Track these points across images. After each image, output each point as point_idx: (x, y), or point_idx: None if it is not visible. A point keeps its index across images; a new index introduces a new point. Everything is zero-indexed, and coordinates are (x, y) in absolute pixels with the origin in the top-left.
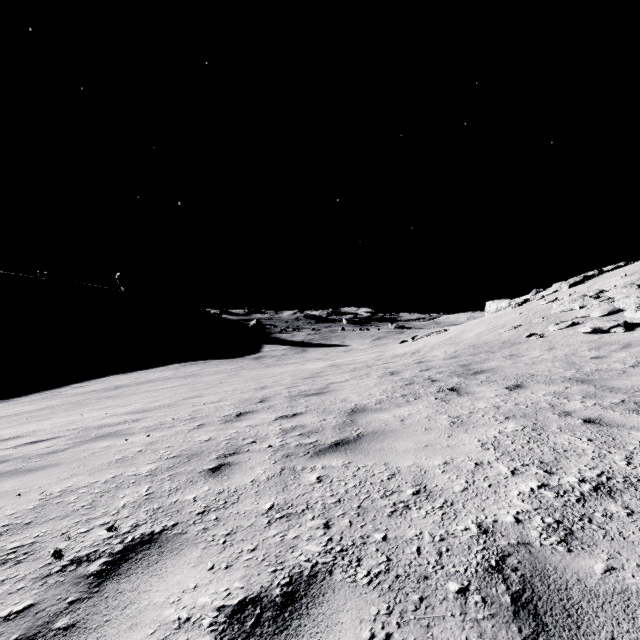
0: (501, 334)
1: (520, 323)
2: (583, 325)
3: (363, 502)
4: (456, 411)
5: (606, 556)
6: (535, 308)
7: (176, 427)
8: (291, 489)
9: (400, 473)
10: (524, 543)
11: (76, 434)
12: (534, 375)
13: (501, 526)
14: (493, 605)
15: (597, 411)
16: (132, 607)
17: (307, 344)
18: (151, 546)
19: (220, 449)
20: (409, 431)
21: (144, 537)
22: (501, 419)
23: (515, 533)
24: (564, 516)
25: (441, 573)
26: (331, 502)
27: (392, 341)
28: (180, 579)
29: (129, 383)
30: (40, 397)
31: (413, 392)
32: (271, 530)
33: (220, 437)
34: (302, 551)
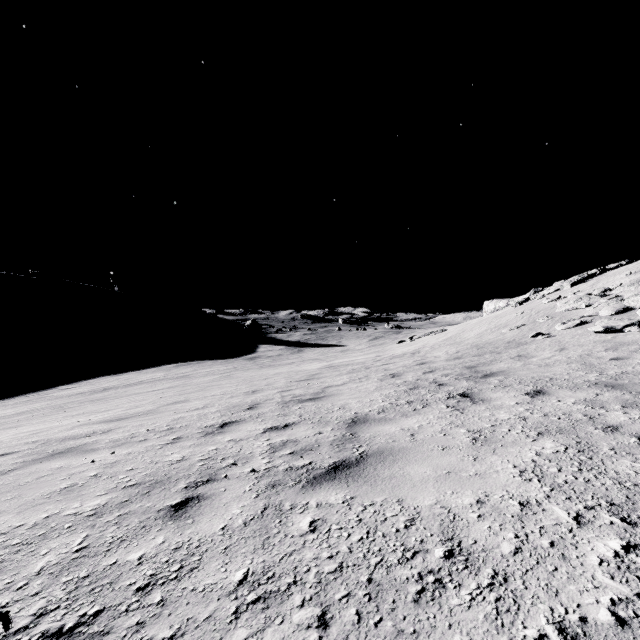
0: (504, 334)
1: (523, 322)
2: (592, 324)
3: (375, 571)
4: (475, 423)
5: None
6: (537, 307)
7: (148, 441)
8: (274, 544)
9: (421, 517)
10: None
11: (32, 449)
12: (553, 379)
13: (597, 632)
14: None
15: None
16: None
17: (303, 344)
18: None
19: (192, 474)
20: (423, 450)
21: None
22: (533, 435)
23: None
24: None
25: None
26: (329, 570)
27: (389, 341)
28: None
29: (118, 385)
30: (24, 400)
31: (420, 398)
32: (238, 630)
33: (195, 456)
34: None
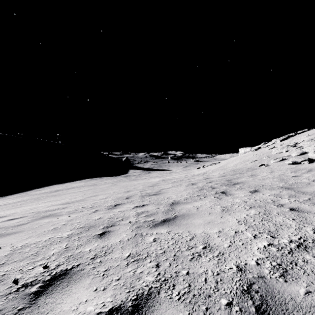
0: (247, 164)
1: (256, 159)
2: (287, 160)
3: (177, 253)
4: (225, 204)
5: (305, 284)
6: (263, 151)
7: (83, 211)
8: (140, 245)
9: (196, 237)
10: (261, 276)
11: (33, 215)
12: (264, 185)
13: (249, 267)
14: (245, 313)
15: (296, 204)
16: (51, 312)
17: (151, 169)
18: (65, 277)
19: (105, 223)
20: (201, 214)
21: (62, 272)
22: (247, 208)
23: (256, 271)
24: (282, 261)
25: (217, 293)
26: (160, 252)
27: (193, 168)
28: (78, 296)
29: (62, 188)
30: (18, 195)
31: (203, 194)
32: (128, 268)
33: (105, 217)
34: (144, 280)
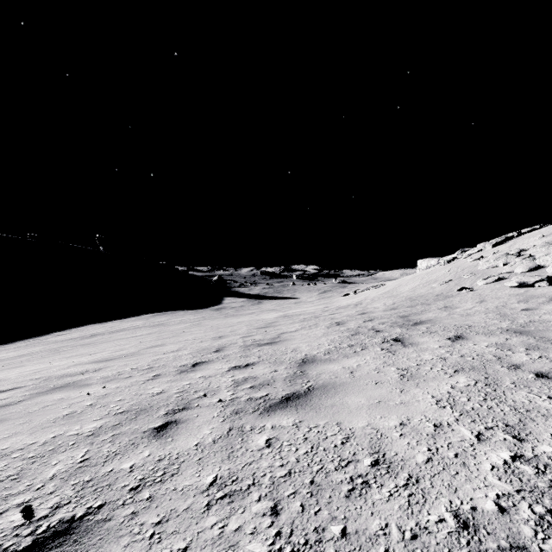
0: (434, 288)
1: (450, 278)
2: (508, 280)
3: (316, 476)
4: (404, 363)
5: None
6: (463, 265)
7: (132, 378)
8: (237, 456)
9: (354, 436)
10: (518, 547)
11: (36, 384)
12: (472, 326)
13: (483, 517)
14: None
15: (546, 364)
16: None
17: (262, 297)
18: (65, 540)
19: (170, 403)
20: (359, 384)
21: (61, 525)
22: (450, 372)
23: (503, 529)
24: None
25: None
26: (280, 475)
27: (336, 294)
28: None
29: (104, 331)
30: (24, 344)
31: (359, 342)
32: (209, 517)
33: (172, 389)
34: None
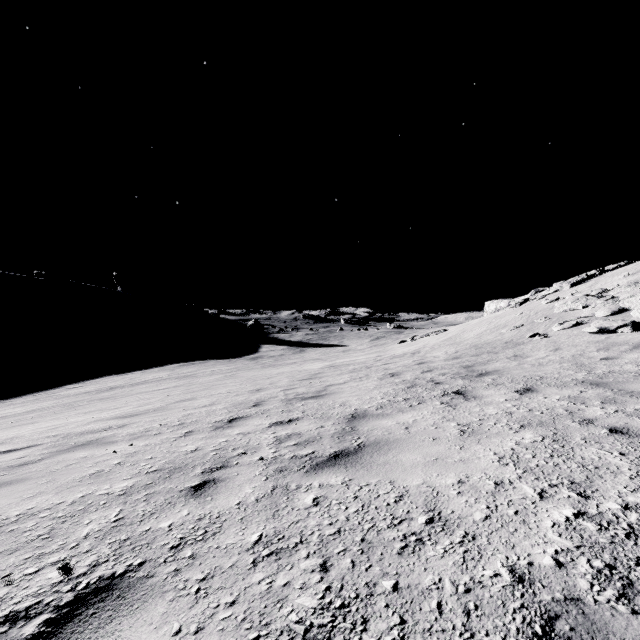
0: (503, 334)
1: (522, 323)
2: (588, 325)
3: (367, 534)
4: (465, 418)
5: None
6: (536, 308)
7: (162, 434)
8: (283, 515)
9: (409, 494)
10: (573, 598)
11: (55, 442)
12: (543, 377)
13: (539, 571)
14: None
15: (622, 419)
16: None
17: (305, 344)
18: (107, 596)
19: (206, 462)
20: (415, 441)
21: (101, 582)
22: (516, 428)
23: (559, 583)
24: (615, 558)
25: None
26: (329, 533)
27: (391, 341)
28: None
29: (124, 384)
30: (32, 398)
31: (416, 396)
32: (256, 573)
33: (208, 447)
34: (293, 606)
